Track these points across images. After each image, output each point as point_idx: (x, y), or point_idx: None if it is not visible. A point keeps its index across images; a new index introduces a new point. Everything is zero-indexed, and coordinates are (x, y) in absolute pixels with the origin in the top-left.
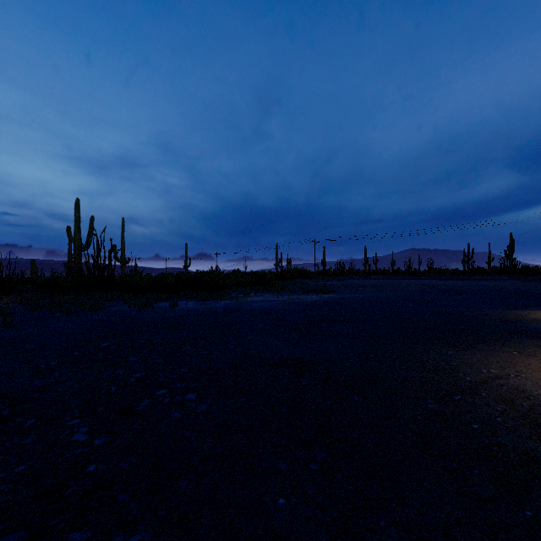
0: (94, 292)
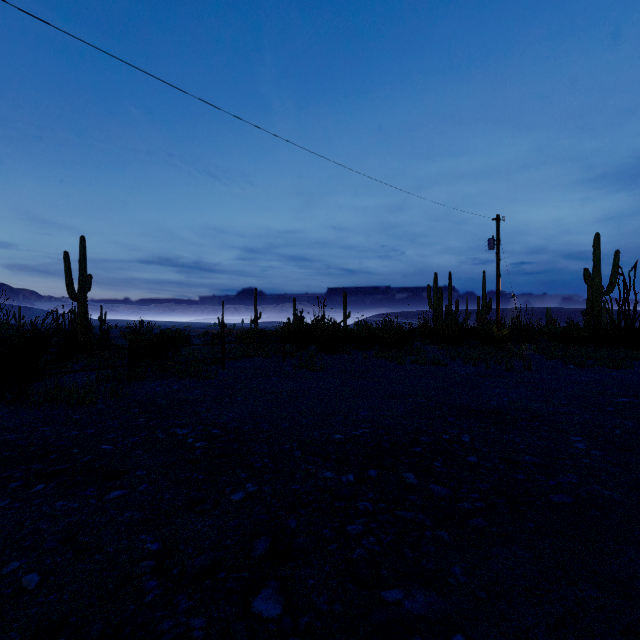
0: (618, 346)
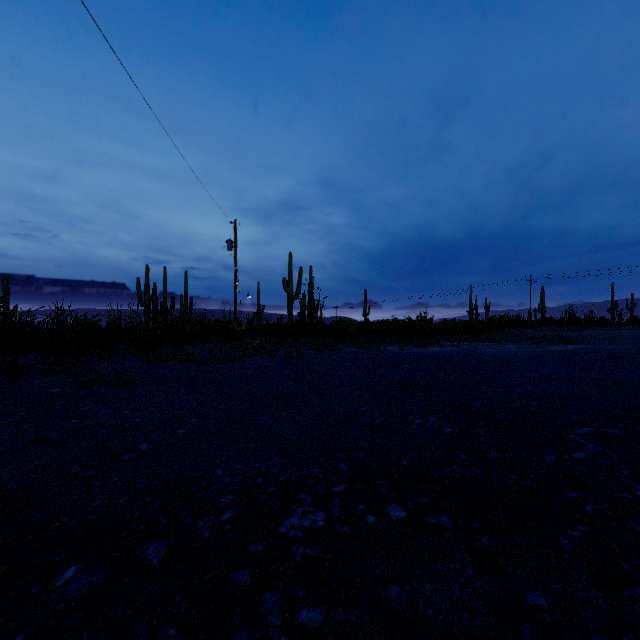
0: (307, 337)
